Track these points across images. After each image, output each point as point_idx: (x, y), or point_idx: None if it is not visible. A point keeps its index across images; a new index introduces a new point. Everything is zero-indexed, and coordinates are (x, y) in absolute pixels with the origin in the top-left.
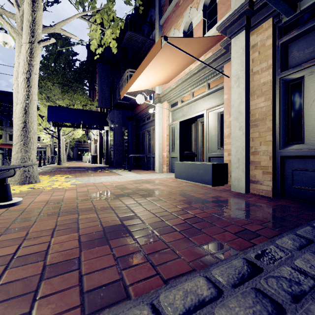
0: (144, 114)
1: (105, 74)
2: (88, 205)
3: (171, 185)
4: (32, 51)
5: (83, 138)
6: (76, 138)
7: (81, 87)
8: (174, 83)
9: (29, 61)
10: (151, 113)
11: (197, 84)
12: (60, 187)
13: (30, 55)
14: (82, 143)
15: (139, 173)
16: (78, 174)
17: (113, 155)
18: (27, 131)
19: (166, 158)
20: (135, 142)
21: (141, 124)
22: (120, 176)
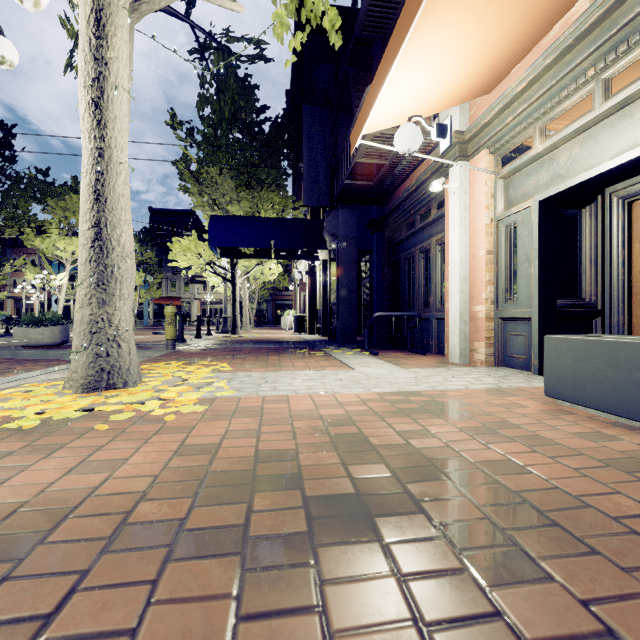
0: (414, 206)
1: (318, 129)
2: (118, 624)
3: (554, 437)
4: (100, 19)
5: (282, 282)
6: (270, 283)
7: (275, 174)
8: (525, 71)
9: (95, 49)
10: (434, 201)
11: (638, 34)
12: (156, 414)
13: (97, 31)
14: (283, 293)
15: (400, 363)
16: (249, 360)
17: (337, 314)
18: (105, 250)
19: (486, 322)
20: (387, 282)
21: (402, 236)
22: (348, 373)
